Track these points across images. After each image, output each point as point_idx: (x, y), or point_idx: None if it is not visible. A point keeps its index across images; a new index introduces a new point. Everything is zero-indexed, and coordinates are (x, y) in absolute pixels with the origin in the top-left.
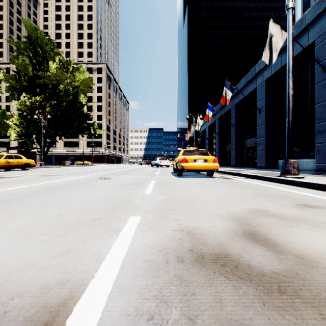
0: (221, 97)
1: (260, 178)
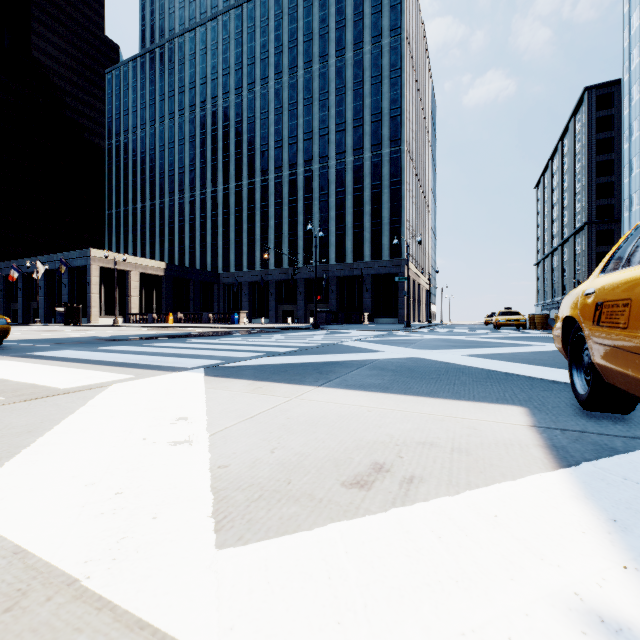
0: (10, 275)
1: (29, 325)
